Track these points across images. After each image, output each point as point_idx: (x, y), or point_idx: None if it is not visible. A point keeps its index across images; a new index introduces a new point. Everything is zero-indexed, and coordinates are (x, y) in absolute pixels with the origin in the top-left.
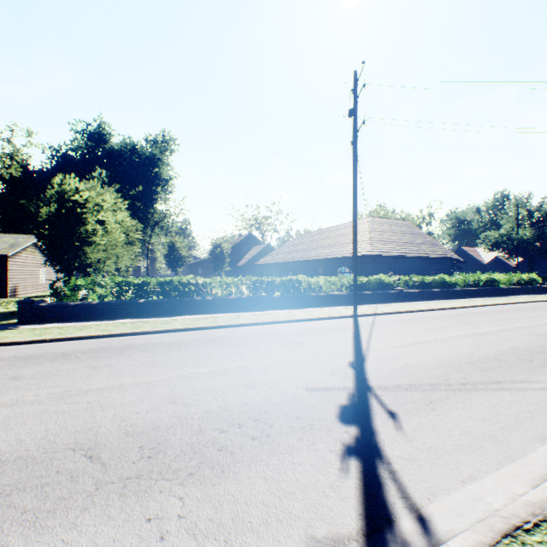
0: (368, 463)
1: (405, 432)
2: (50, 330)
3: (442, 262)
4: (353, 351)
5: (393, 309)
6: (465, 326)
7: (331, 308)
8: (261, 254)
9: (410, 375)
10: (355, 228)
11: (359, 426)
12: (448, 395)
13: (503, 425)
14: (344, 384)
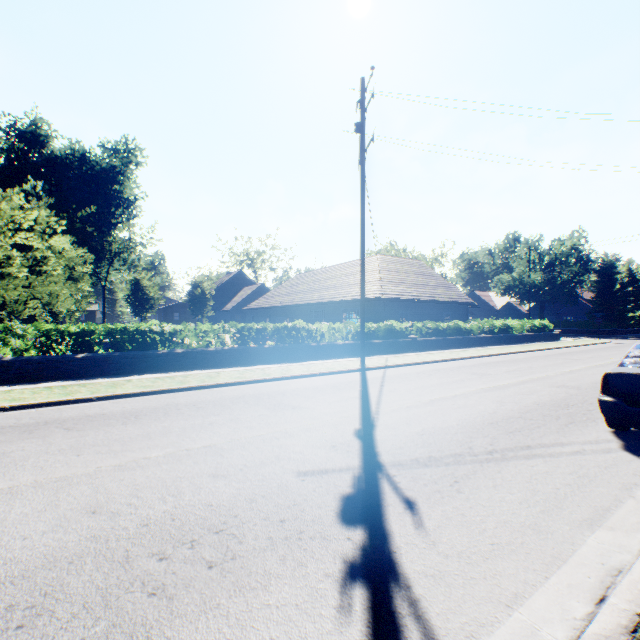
0: (380, 591)
1: (428, 531)
2: None
3: (456, 307)
4: (360, 415)
5: (406, 361)
6: (484, 379)
7: (335, 360)
8: (254, 296)
9: (429, 444)
10: (363, 265)
11: (367, 528)
12: (475, 469)
13: (543, 507)
14: (348, 462)
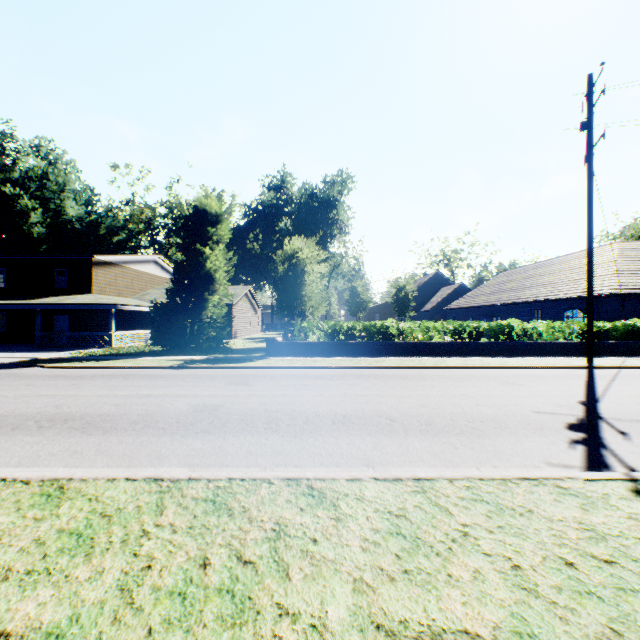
0: (592, 448)
1: (632, 442)
2: (293, 361)
3: None
4: (584, 394)
5: None
6: None
7: (554, 358)
8: (452, 296)
9: None
10: (589, 263)
11: (586, 434)
12: None
13: None
14: (571, 412)
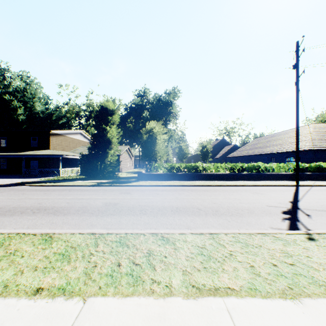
0: (292, 221)
1: (312, 219)
2: (151, 182)
3: None
4: (292, 198)
5: None
6: None
7: (280, 181)
8: (230, 150)
9: (324, 207)
10: (297, 134)
11: (290, 215)
12: None
13: None
14: (285, 206)
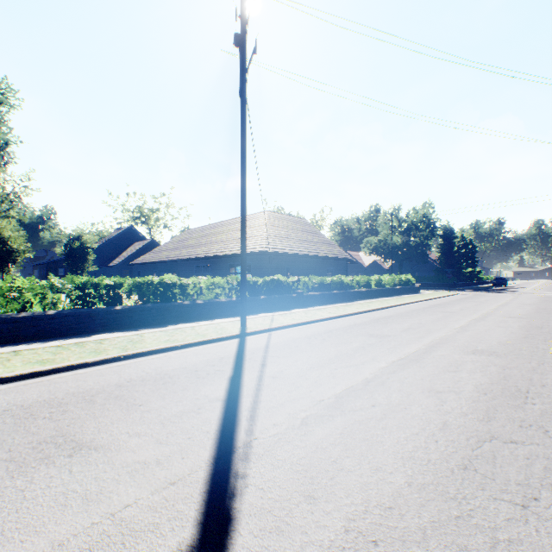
0: None
1: None
2: None
3: (338, 263)
4: (209, 470)
5: (294, 320)
6: (387, 344)
7: (212, 321)
8: (144, 251)
9: None
10: (244, 207)
11: None
12: None
13: None
14: None
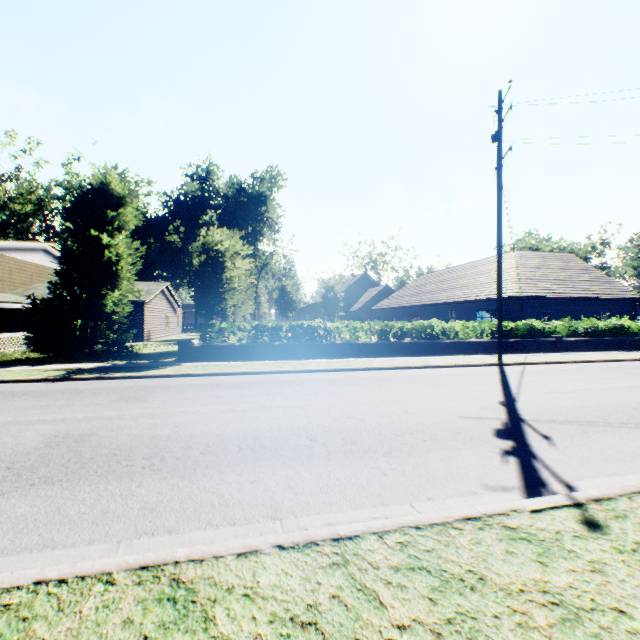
0: (524, 460)
1: (558, 447)
2: (209, 367)
3: (618, 304)
4: (502, 394)
5: (548, 359)
6: None
7: (469, 356)
8: (378, 297)
9: (566, 414)
10: (499, 267)
11: (514, 441)
12: (605, 429)
13: None
14: (495, 416)
